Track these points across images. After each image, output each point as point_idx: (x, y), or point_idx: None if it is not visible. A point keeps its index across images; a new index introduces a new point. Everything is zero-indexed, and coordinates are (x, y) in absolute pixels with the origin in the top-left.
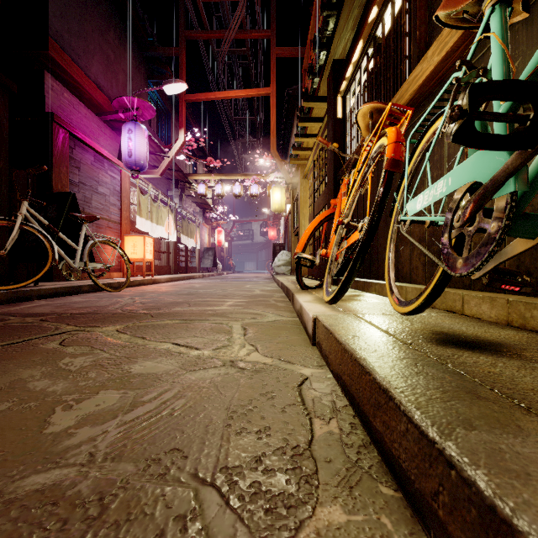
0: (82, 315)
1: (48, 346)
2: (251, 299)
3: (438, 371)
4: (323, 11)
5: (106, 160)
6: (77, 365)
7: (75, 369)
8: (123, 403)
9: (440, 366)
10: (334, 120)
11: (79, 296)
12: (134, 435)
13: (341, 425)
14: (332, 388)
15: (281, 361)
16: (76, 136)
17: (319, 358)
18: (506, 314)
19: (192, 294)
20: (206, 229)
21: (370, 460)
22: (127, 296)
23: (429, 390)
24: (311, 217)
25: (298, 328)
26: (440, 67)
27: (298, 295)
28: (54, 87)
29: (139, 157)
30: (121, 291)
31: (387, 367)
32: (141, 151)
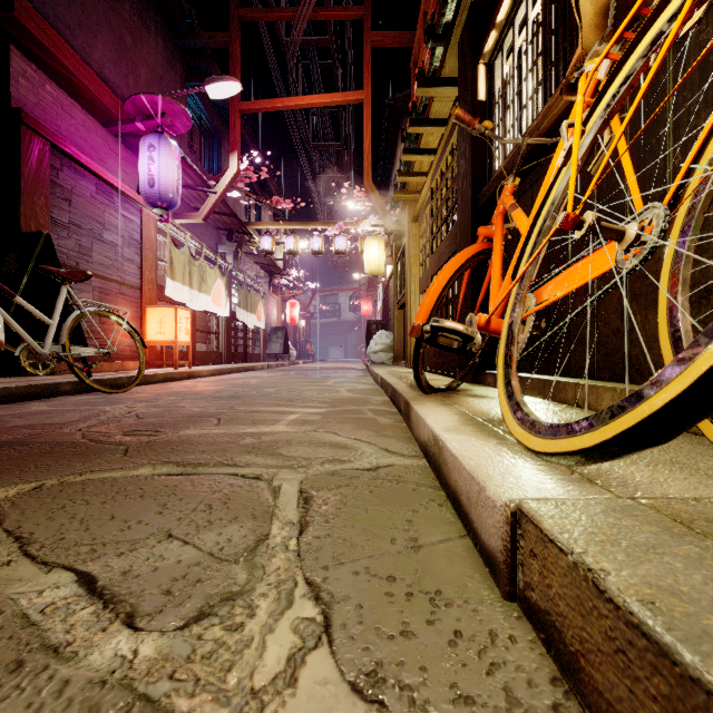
0: None
1: None
2: (332, 408)
3: None
4: None
5: (117, 192)
6: None
7: None
8: None
9: None
10: (472, 105)
11: (49, 401)
12: None
13: None
14: None
15: None
16: (63, 151)
17: None
18: None
19: (237, 397)
20: (274, 300)
21: None
22: (128, 401)
23: None
24: (425, 278)
25: (433, 496)
26: None
27: (422, 408)
28: (27, 74)
29: (166, 187)
30: (129, 391)
31: None
32: (169, 179)
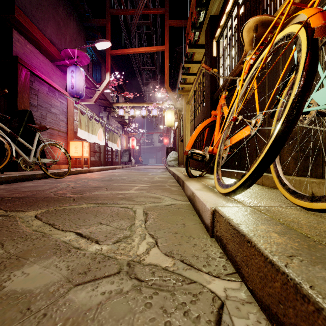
0: (20, 199)
1: None
2: (152, 184)
3: None
4: None
5: (57, 91)
6: None
7: None
8: None
9: None
10: (210, 58)
11: (32, 181)
12: None
13: None
14: None
15: (183, 263)
16: (34, 73)
17: (224, 258)
18: None
19: (112, 180)
20: (124, 138)
21: None
22: (66, 181)
23: None
24: (192, 128)
25: (191, 213)
26: None
27: (188, 183)
28: (19, 40)
29: (79, 89)
30: (64, 177)
31: None
32: (80, 85)
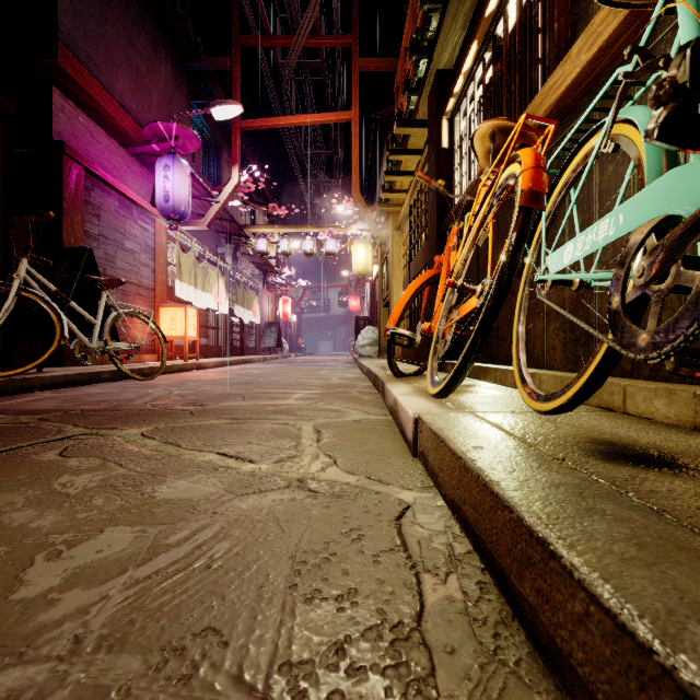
0: (98, 412)
1: (42, 458)
2: (327, 390)
3: (618, 506)
4: (423, 3)
5: (135, 205)
6: (79, 486)
7: (75, 492)
8: (138, 547)
9: (618, 497)
10: (437, 151)
11: (97, 386)
12: (148, 602)
13: (465, 586)
14: (446, 523)
15: (370, 479)
16: (94, 174)
17: (424, 475)
18: (692, 414)
19: (249, 383)
20: (268, 297)
21: (516, 649)
22: (161, 386)
23: (614, 542)
24: (406, 281)
25: (391, 430)
26: (590, 69)
27: (391, 385)
28: (65, 109)
29: (179, 202)
30: (154, 379)
31: (538, 500)
32: (182, 194)
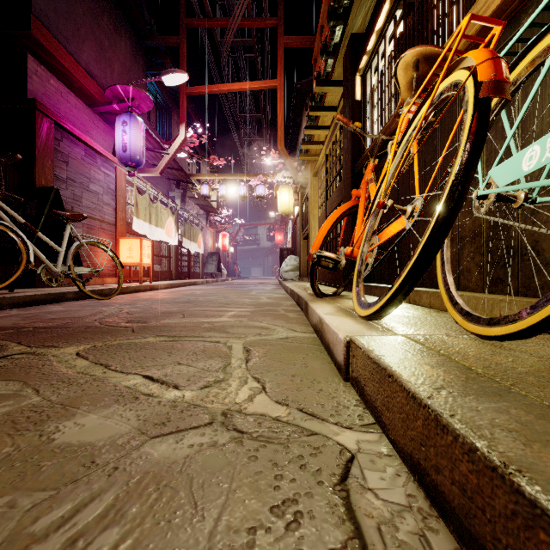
0: (47, 330)
1: None
2: (257, 308)
3: None
4: None
5: (99, 155)
6: None
7: None
8: None
9: None
10: (352, 103)
11: (61, 304)
12: None
13: None
14: (406, 489)
15: (302, 412)
16: (63, 127)
17: (361, 407)
18: None
19: (190, 302)
20: (210, 232)
21: None
22: (115, 304)
23: None
24: (322, 217)
25: (317, 349)
26: None
27: (314, 304)
28: (38, 72)
29: (135, 152)
30: (112, 298)
31: None
32: (137, 145)
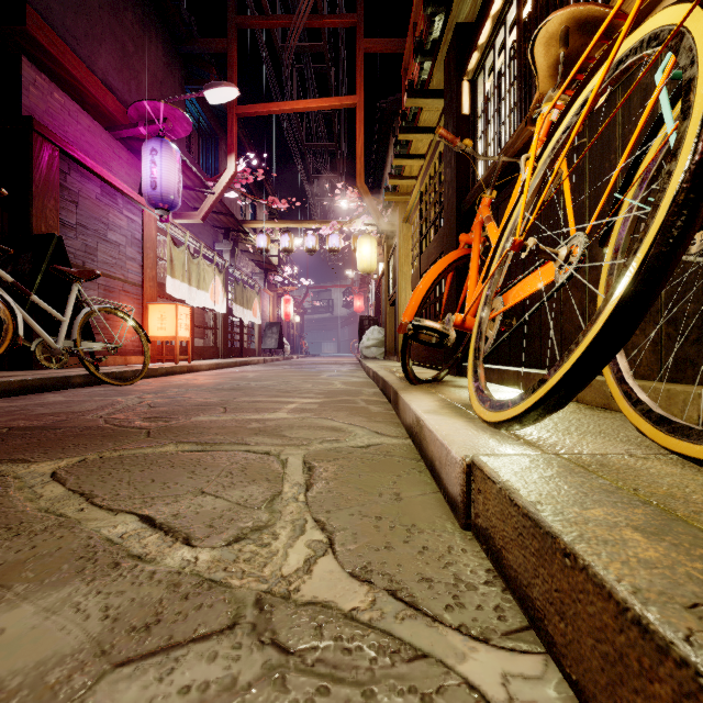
0: (26, 432)
1: None
2: (328, 399)
3: None
4: None
5: (120, 194)
6: None
7: None
8: None
9: None
10: (457, 118)
11: (63, 392)
12: None
13: None
14: None
15: (395, 600)
16: (70, 155)
17: (498, 587)
18: None
19: (238, 389)
20: (269, 297)
21: None
22: (136, 392)
23: None
24: (415, 276)
25: (415, 466)
26: None
27: (408, 396)
28: (37, 83)
29: (168, 190)
30: (135, 384)
31: None
32: (170, 181)
